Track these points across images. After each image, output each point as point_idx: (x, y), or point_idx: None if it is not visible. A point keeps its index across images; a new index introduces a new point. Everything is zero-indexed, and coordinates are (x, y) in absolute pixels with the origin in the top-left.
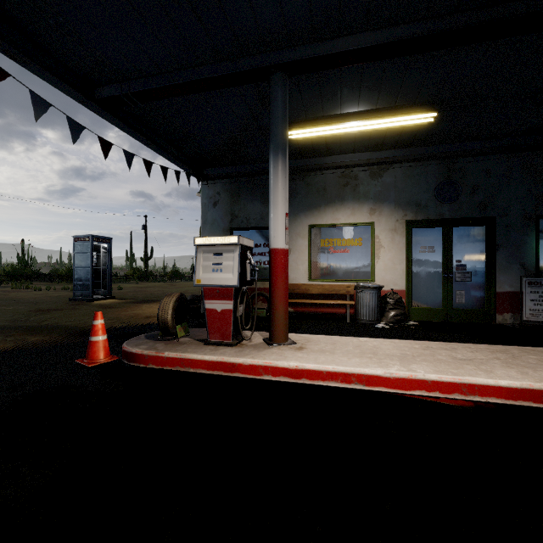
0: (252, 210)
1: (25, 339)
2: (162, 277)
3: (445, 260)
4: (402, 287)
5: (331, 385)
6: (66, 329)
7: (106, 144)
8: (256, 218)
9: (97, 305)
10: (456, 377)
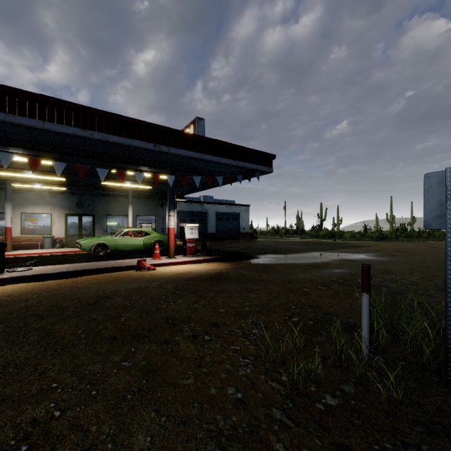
0: None
1: None
2: None
3: (80, 227)
4: (64, 236)
5: (25, 256)
6: None
7: None
8: None
9: None
10: (53, 251)
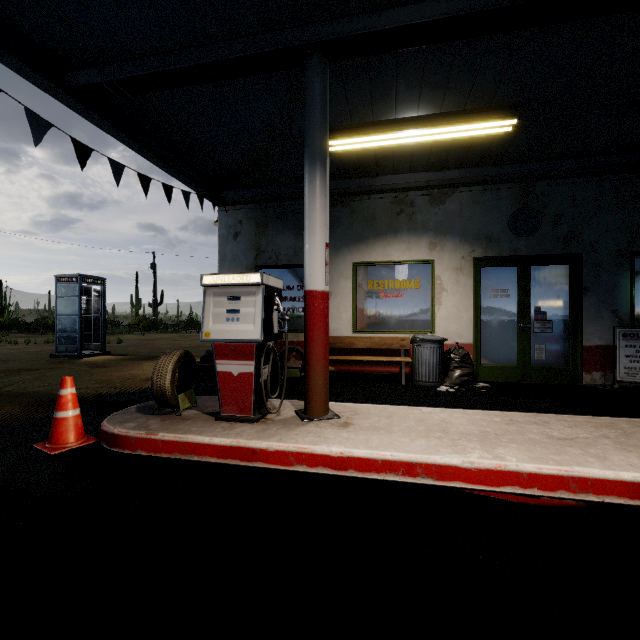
0: (283, 244)
1: None
2: (175, 326)
3: (521, 306)
4: (469, 340)
5: (389, 479)
6: (34, 397)
7: (84, 150)
8: (288, 253)
9: (85, 363)
10: (562, 468)
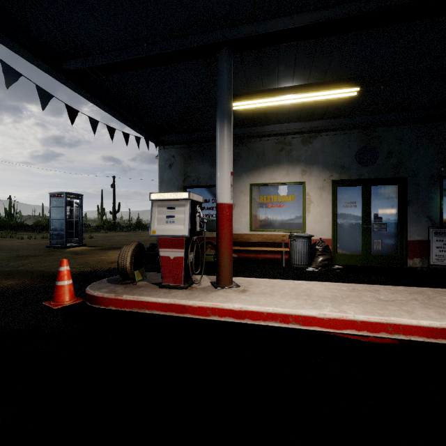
0: (202, 171)
1: (2, 283)
2: (128, 227)
3: (364, 213)
4: (329, 236)
5: (271, 325)
6: (39, 273)
7: (73, 111)
8: (205, 178)
9: (69, 251)
10: (383, 318)
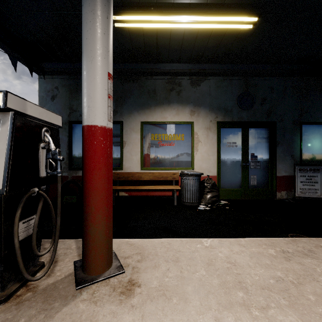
0: None
1: None
2: None
3: (243, 152)
4: (214, 173)
5: None
6: None
7: None
8: None
9: None
10: None
